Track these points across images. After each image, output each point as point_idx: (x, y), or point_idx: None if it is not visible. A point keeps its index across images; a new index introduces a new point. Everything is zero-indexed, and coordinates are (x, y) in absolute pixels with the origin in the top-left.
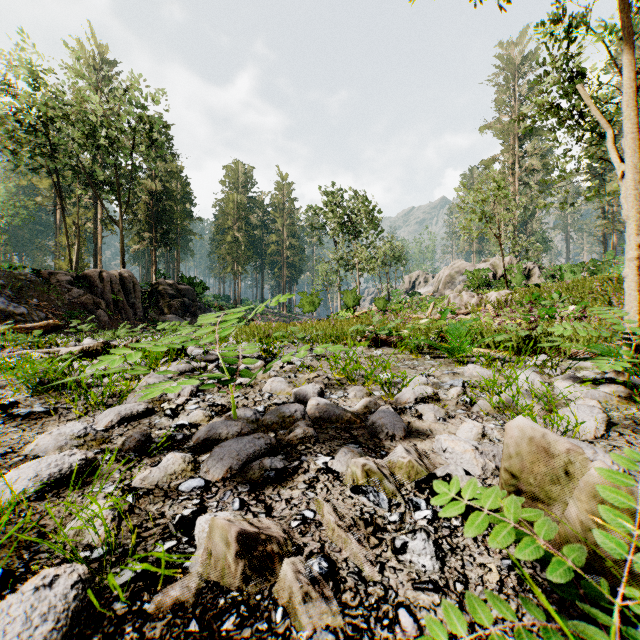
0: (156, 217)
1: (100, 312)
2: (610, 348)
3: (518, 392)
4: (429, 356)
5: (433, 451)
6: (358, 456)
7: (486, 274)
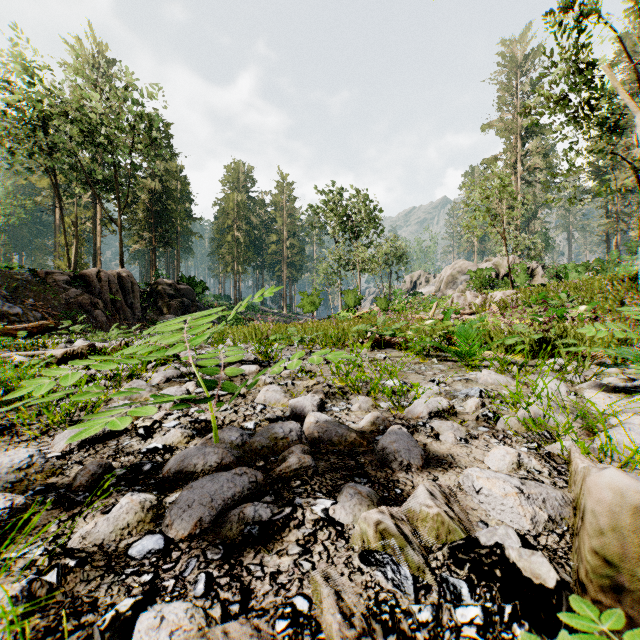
0: (156, 216)
1: (98, 312)
2: (639, 352)
3: (550, 406)
4: (436, 359)
5: (460, 488)
6: (368, 500)
7: (489, 273)
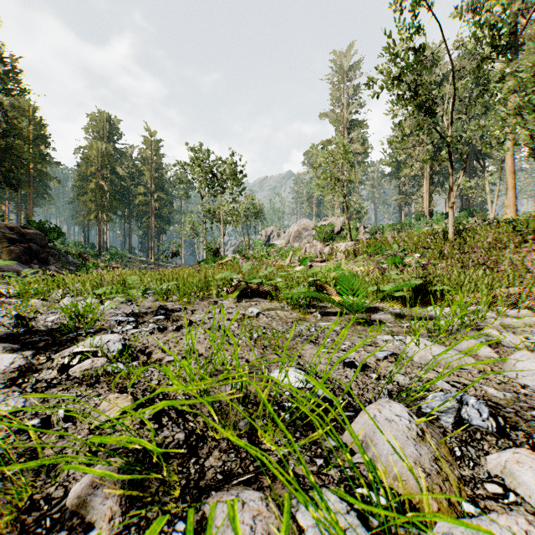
0: None
1: None
2: None
3: None
4: (319, 313)
5: None
6: None
7: (330, 229)
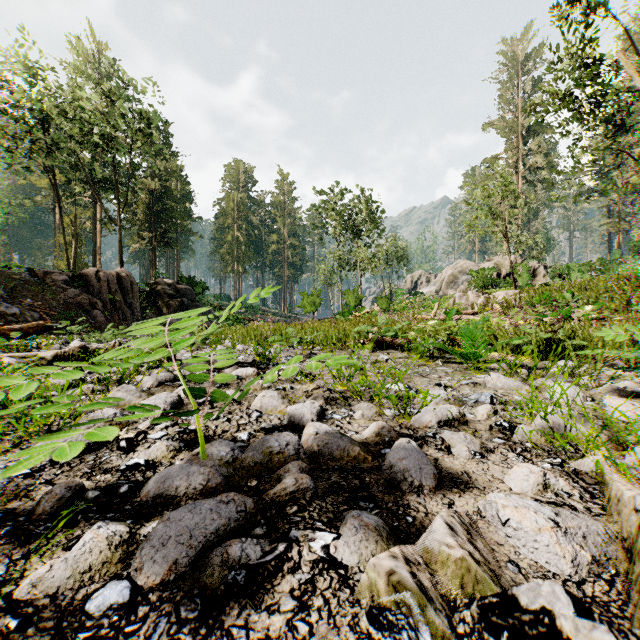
0: (155, 216)
1: (96, 312)
2: None
3: (571, 416)
4: (440, 361)
5: (481, 515)
6: (375, 535)
7: (491, 273)
